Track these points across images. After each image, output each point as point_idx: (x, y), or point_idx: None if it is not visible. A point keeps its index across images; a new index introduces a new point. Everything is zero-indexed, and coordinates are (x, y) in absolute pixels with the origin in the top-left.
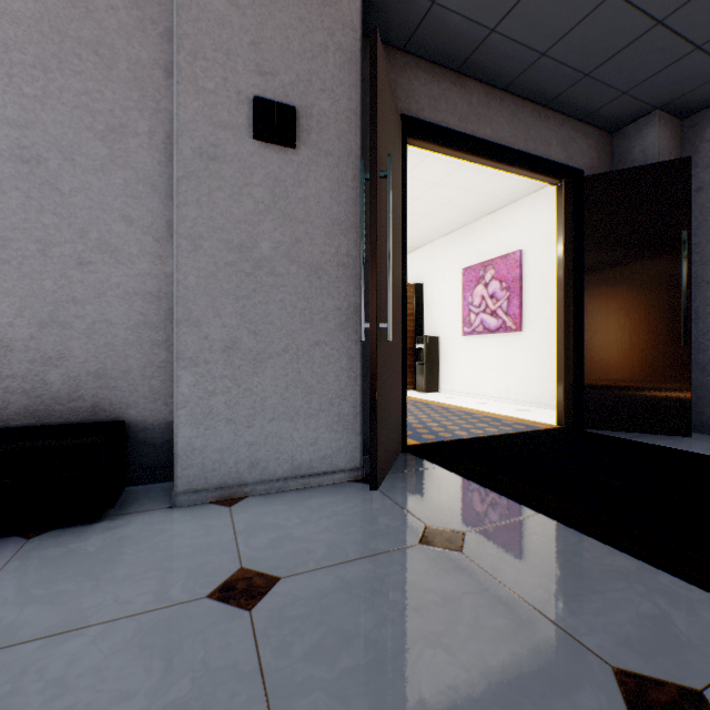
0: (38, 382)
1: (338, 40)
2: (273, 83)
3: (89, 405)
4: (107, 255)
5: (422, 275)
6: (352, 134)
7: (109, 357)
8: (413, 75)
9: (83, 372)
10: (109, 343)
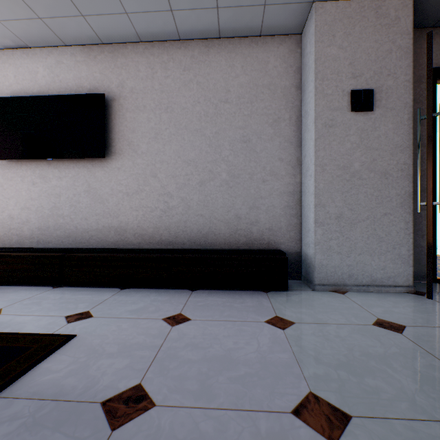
0: (248, 231)
1: (398, 43)
2: (360, 80)
3: (266, 242)
4: (272, 177)
5: None
6: (406, 94)
7: (273, 221)
8: (439, 40)
9: (264, 228)
10: (273, 215)
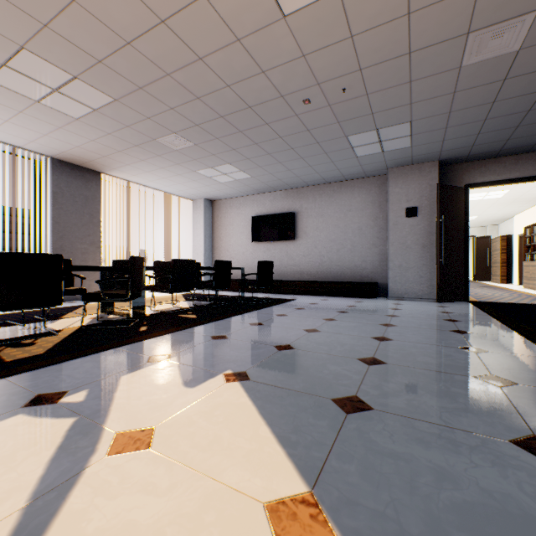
0: (361, 273)
1: (430, 184)
2: (410, 203)
3: (370, 279)
4: (373, 246)
5: None
6: (435, 208)
7: (374, 268)
8: (470, 168)
9: (369, 271)
10: (374, 265)
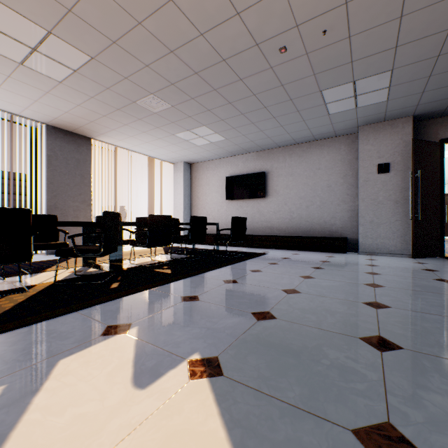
0: (330, 229)
1: (403, 139)
2: (382, 159)
3: (339, 234)
4: (342, 203)
5: None
6: (408, 163)
7: (343, 224)
8: (446, 123)
9: (338, 227)
10: (343, 221)
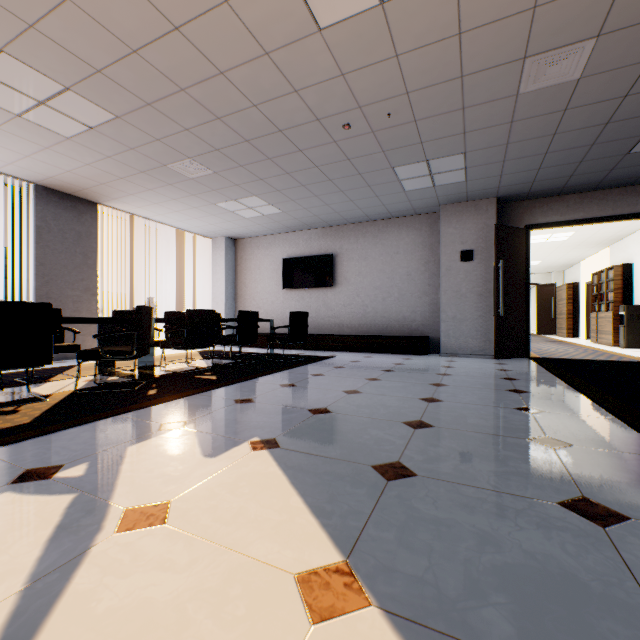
0: (410, 326)
1: (487, 224)
2: (465, 245)
3: (420, 332)
4: (424, 295)
5: (631, 256)
6: (492, 251)
7: (424, 320)
8: (531, 207)
9: (419, 324)
10: (424, 317)
